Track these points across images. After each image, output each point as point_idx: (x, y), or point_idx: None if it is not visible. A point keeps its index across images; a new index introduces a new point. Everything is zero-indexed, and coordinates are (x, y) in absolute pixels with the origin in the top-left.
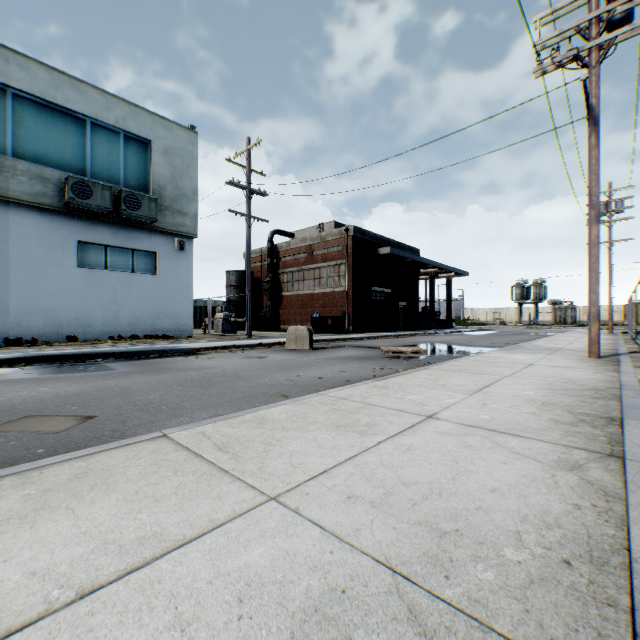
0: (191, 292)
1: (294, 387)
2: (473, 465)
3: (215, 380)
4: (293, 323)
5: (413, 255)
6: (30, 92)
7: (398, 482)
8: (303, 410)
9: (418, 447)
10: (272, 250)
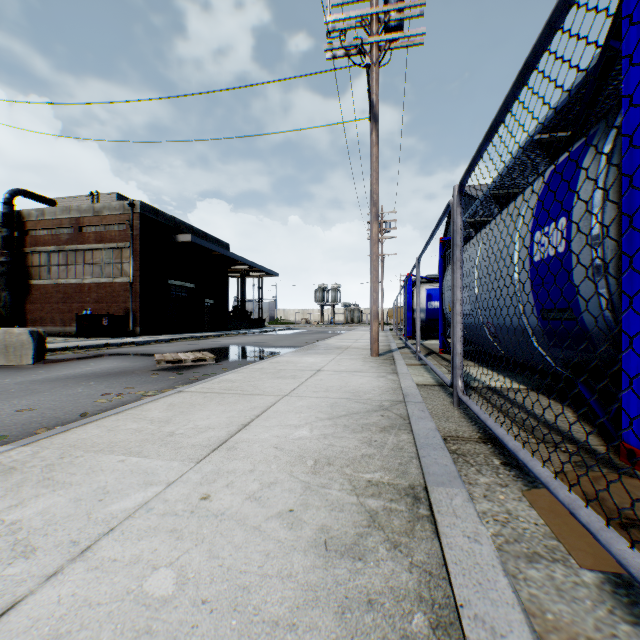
0: None
1: None
2: None
3: None
4: (51, 323)
5: (220, 248)
6: None
7: None
8: None
9: None
10: (13, 217)
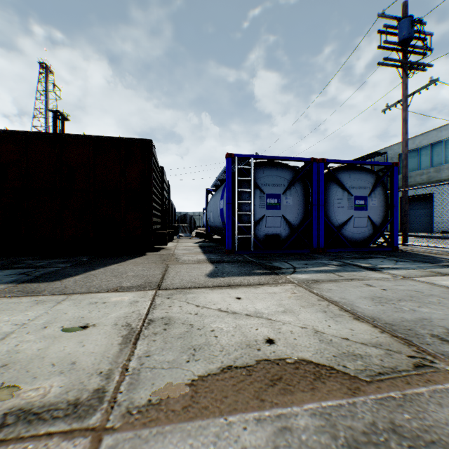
0: None
1: None
2: None
3: None
4: None
5: None
6: (447, 137)
7: None
8: None
9: None
10: None
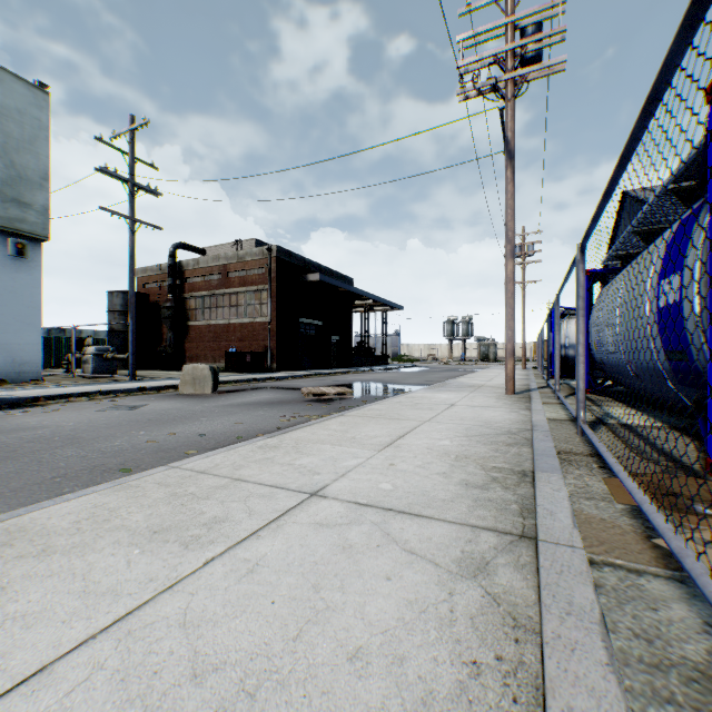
0: (39, 317)
1: (154, 452)
2: (342, 591)
3: (26, 449)
4: (203, 360)
5: (346, 284)
6: None
7: (186, 672)
8: (117, 502)
9: (269, 562)
10: (175, 268)
